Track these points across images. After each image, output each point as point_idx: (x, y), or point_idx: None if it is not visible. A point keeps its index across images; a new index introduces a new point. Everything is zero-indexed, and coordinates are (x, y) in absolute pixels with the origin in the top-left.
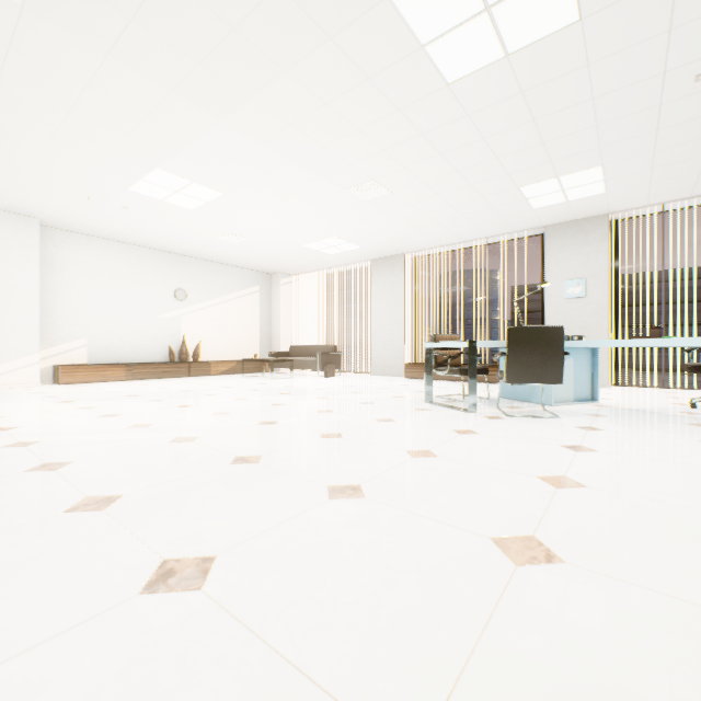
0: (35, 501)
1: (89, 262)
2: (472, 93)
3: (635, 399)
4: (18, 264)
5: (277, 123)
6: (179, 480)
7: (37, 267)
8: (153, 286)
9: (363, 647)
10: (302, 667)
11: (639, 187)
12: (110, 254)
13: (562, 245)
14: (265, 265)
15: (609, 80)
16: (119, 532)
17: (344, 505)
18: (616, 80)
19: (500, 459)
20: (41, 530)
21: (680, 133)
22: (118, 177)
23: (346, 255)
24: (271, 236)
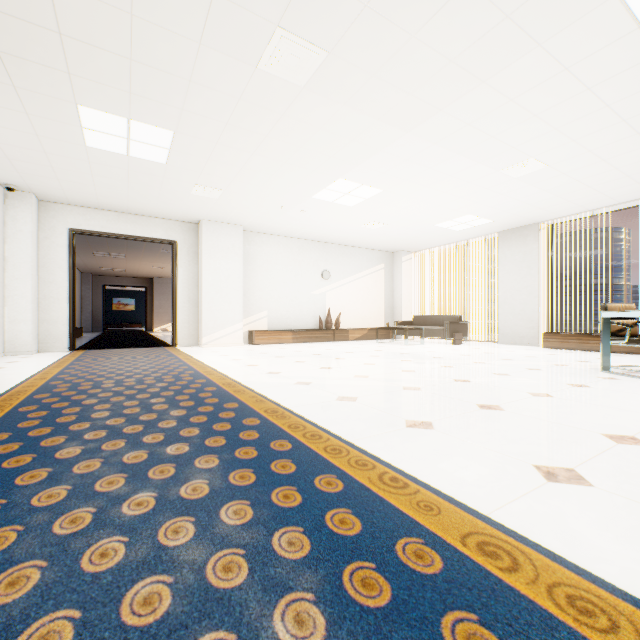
0: (375, 418)
1: (268, 254)
2: None
3: None
4: (231, 259)
5: (456, 125)
6: (456, 416)
7: (241, 261)
8: (307, 269)
9: None
10: None
11: None
12: (280, 247)
13: None
14: (391, 245)
15: None
16: (469, 444)
17: None
18: None
19: None
20: (411, 436)
21: None
22: (308, 190)
23: (473, 230)
24: (407, 220)
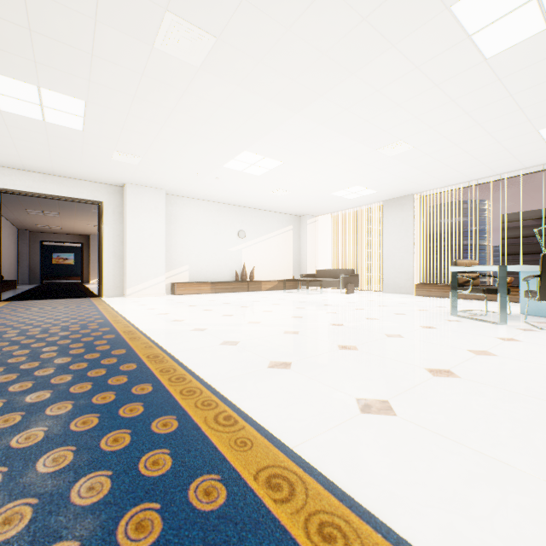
0: (245, 360)
1: (189, 215)
2: (507, 62)
3: None
4: (154, 219)
5: (336, 110)
6: (316, 356)
7: (164, 221)
8: (225, 229)
9: (539, 459)
10: (504, 461)
11: None
12: (200, 209)
13: None
14: (298, 210)
15: None
16: (313, 381)
17: (449, 381)
18: None
19: None
20: (267, 376)
21: None
22: (219, 159)
23: (363, 199)
24: (308, 188)
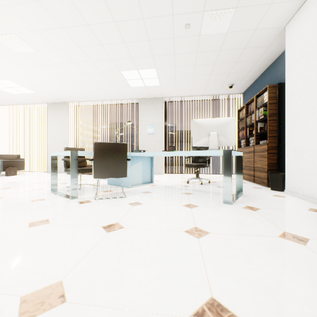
0: None
1: None
2: None
3: (170, 180)
4: None
5: None
6: None
7: None
8: None
9: None
10: None
11: (172, 86)
12: None
13: (146, 109)
14: None
15: (149, 7)
16: None
17: None
18: (152, 9)
19: (18, 265)
20: None
21: (183, 59)
22: None
23: (27, 97)
24: None
